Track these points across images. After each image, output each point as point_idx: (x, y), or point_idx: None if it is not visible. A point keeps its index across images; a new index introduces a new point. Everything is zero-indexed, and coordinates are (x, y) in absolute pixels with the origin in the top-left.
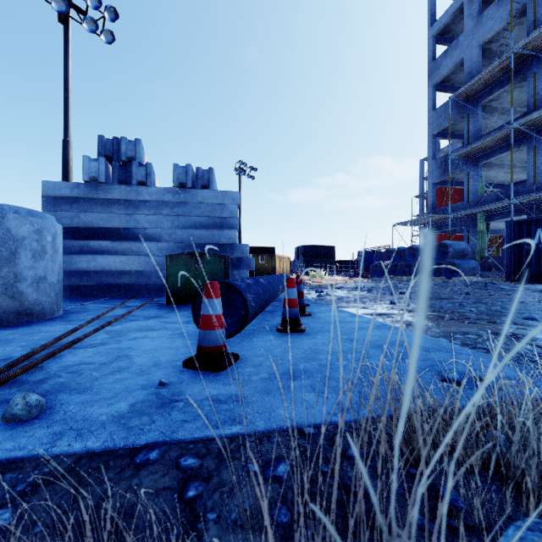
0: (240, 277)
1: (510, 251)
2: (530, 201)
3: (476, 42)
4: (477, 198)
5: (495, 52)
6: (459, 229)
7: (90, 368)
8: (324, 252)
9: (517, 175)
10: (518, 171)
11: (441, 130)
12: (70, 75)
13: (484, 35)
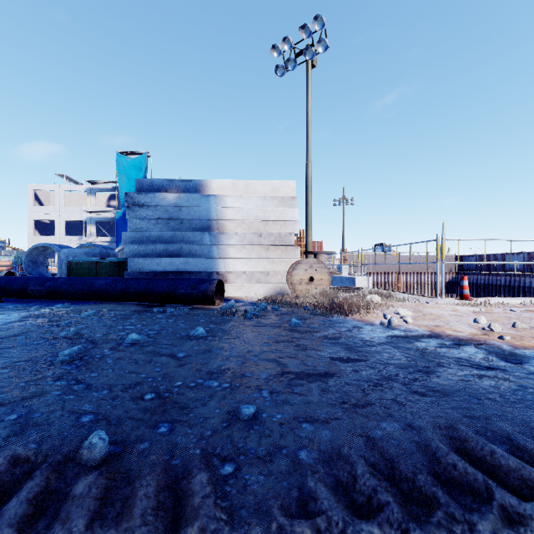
0: None
1: None
2: None
3: None
4: None
5: None
6: None
7: None
8: None
9: None
10: None
11: None
12: (309, 108)
13: None
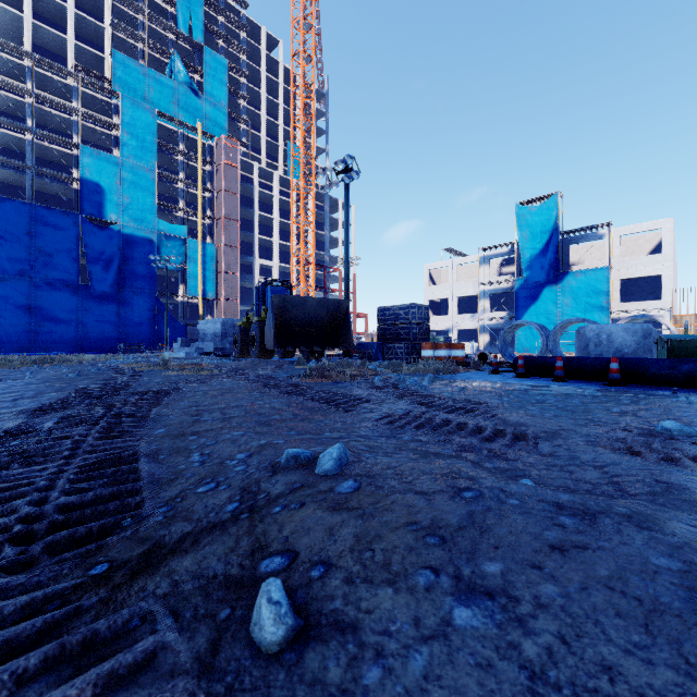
0: None
1: None
2: None
3: None
4: None
5: None
6: None
7: (506, 373)
8: None
9: None
10: None
11: None
12: None
13: None
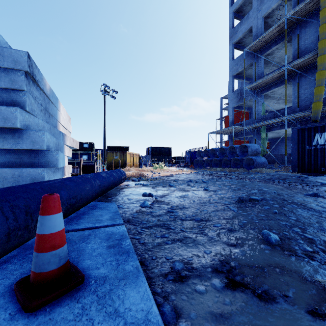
0: (29, 178)
1: (295, 150)
2: (296, 118)
3: (260, 15)
4: (260, 117)
5: (270, 25)
6: (247, 137)
7: None
8: (165, 151)
9: (280, 105)
10: (281, 102)
11: (237, 74)
12: None
13: (265, 11)
